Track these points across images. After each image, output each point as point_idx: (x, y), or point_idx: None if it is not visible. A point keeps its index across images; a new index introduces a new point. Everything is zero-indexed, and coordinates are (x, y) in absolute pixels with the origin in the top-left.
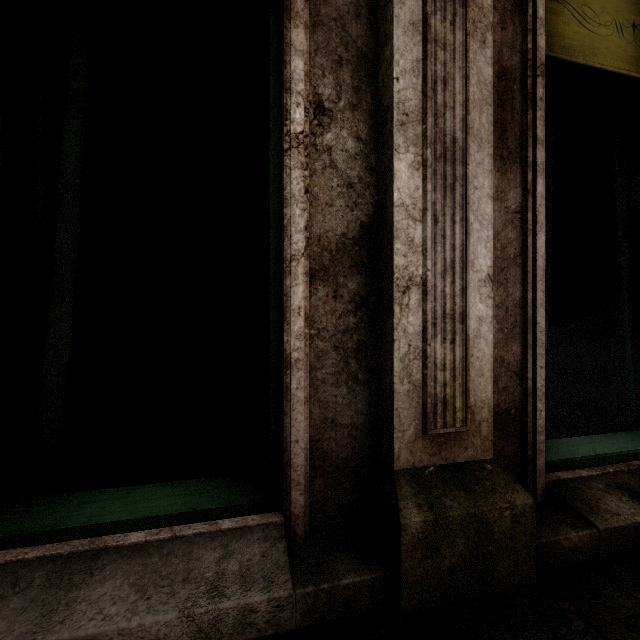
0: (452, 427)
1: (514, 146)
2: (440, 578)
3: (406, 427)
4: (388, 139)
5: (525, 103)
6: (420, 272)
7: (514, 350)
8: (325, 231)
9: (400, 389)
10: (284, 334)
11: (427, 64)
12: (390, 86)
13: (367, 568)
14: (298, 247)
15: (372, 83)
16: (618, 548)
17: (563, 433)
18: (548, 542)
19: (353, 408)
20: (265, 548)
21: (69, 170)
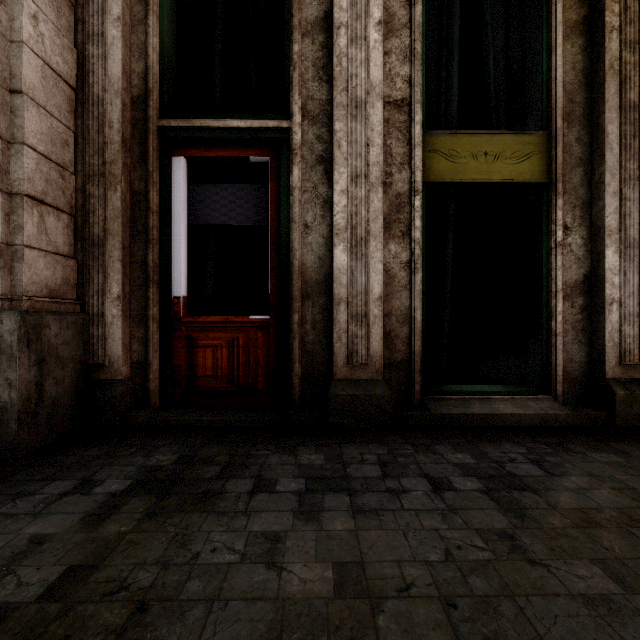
0: (633, 362)
1: None
2: (632, 416)
3: (611, 361)
4: (601, 241)
5: None
6: (617, 296)
7: None
8: (568, 279)
9: (608, 345)
10: (552, 322)
11: (621, 209)
12: (602, 219)
13: (598, 411)
14: (559, 287)
15: (589, 213)
16: None
17: None
18: None
19: (580, 354)
20: (551, 403)
21: (449, 257)
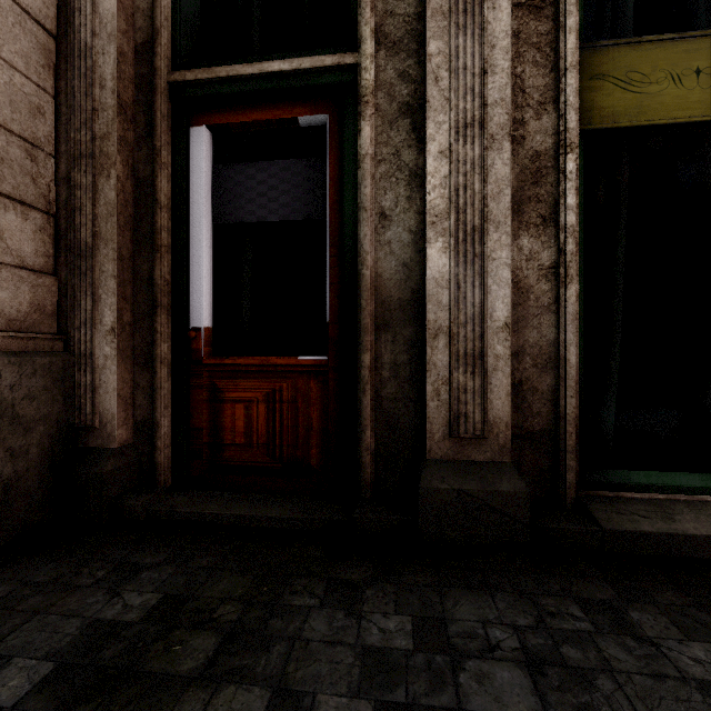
0: None
1: None
2: None
3: None
4: None
5: None
6: None
7: None
8: None
9: None
10: None
11: None
12: None
13: None
14: None
15: None
16: None
17: None
18: None
19: None
20: None
21: (620, 259)
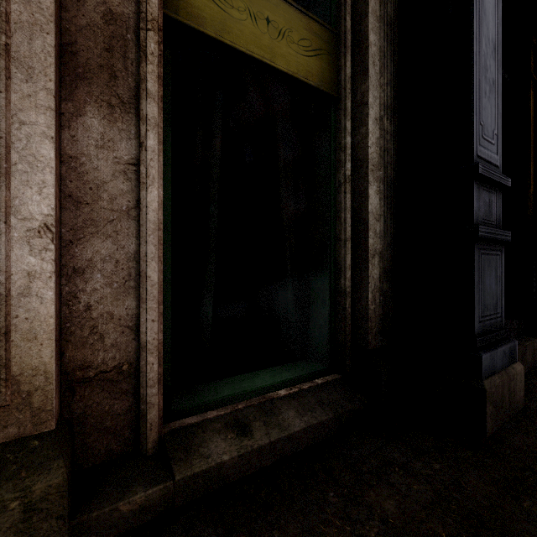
0: None
1: (127, 96)
2: None
3: None
4: None
5: (140, 55)
6: None
7: (127, 304)
8: None
9: None
10: None
11: None
12: None
13: None
14: None
15: None
16: (198, 492)
17: (261, 367)
18: (100, 514)
19: None
20: None
21: None
